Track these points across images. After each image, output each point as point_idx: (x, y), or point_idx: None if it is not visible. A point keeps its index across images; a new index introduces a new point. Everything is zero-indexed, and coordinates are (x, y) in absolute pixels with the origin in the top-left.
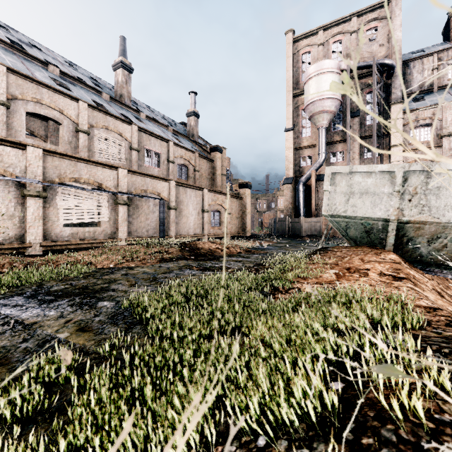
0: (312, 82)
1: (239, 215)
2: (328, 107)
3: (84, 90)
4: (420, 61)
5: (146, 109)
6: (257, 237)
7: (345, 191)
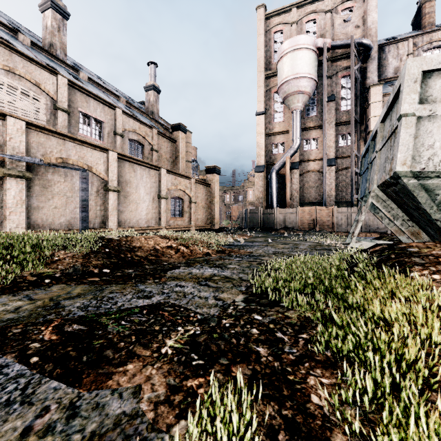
0: (287, 59)
1: (205, 205)
2: (303, 88)
3: None
4: (395, 45)
5: (93, 76)
6: (227, 230)
7: None
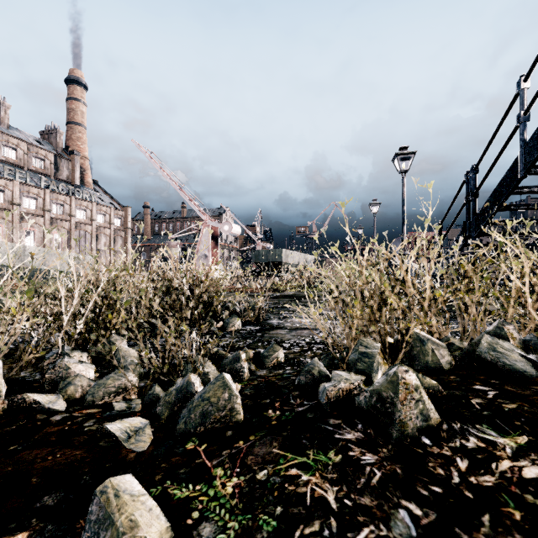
0: None
1: None
2: None
3: None
4: None
5: None
6: None
7: None
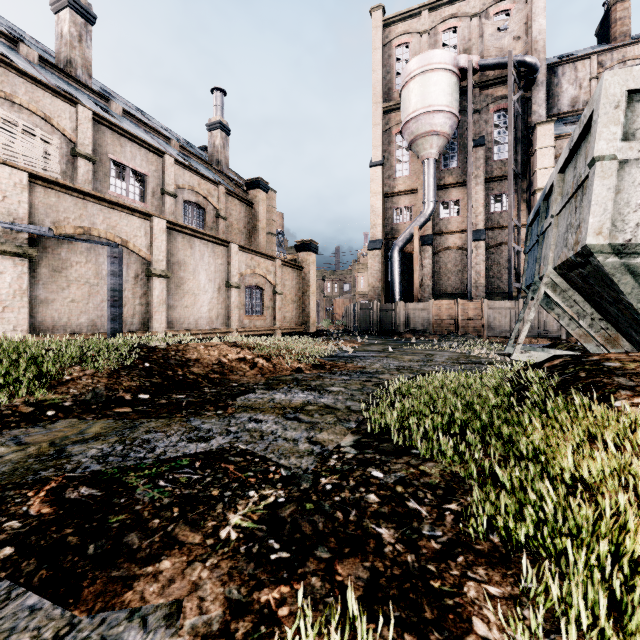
0: (415, 84)
1: (296, 297)
2: (439, 126)
3: None
4: (572, 65)
5: (132, 109)
6: (328, 335)
7: None
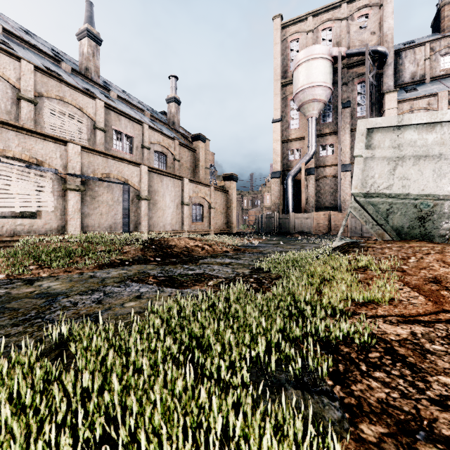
0: (302, 68)
1: (223, 210)
2: (318, 96)
3: (36, 55)
4: (412, 50)
5: (120, 92)
6: (244, 234)
7: (389, 155)
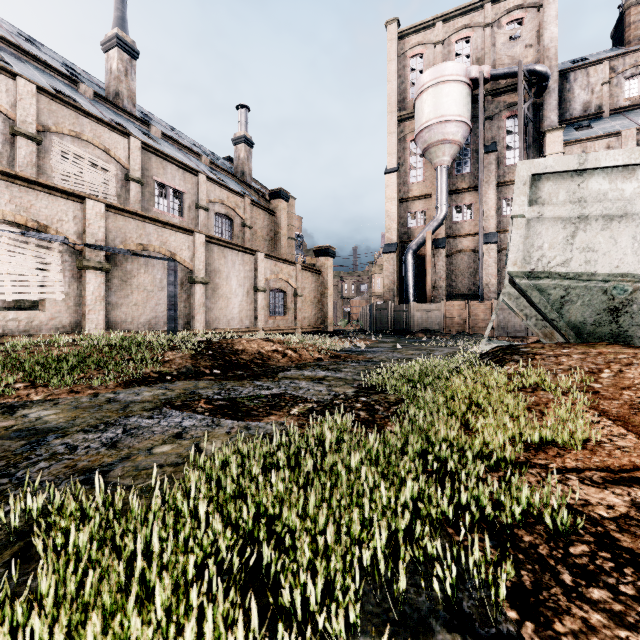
0: (428, 95)
1: (315, 299)
2: (451, 135)
3: (42, 72)
4: (584, 71)
5: (166, 128)
6: (344, 334)
7: (565, 214)
